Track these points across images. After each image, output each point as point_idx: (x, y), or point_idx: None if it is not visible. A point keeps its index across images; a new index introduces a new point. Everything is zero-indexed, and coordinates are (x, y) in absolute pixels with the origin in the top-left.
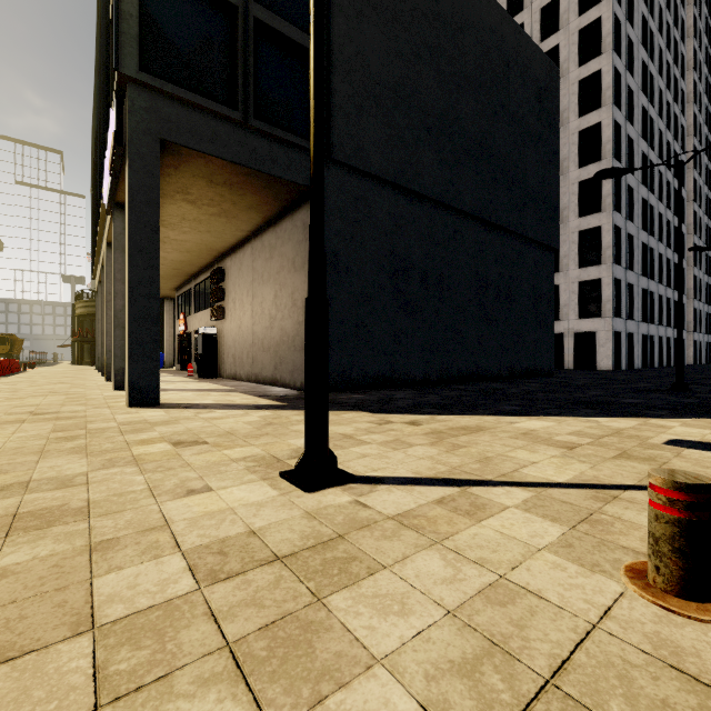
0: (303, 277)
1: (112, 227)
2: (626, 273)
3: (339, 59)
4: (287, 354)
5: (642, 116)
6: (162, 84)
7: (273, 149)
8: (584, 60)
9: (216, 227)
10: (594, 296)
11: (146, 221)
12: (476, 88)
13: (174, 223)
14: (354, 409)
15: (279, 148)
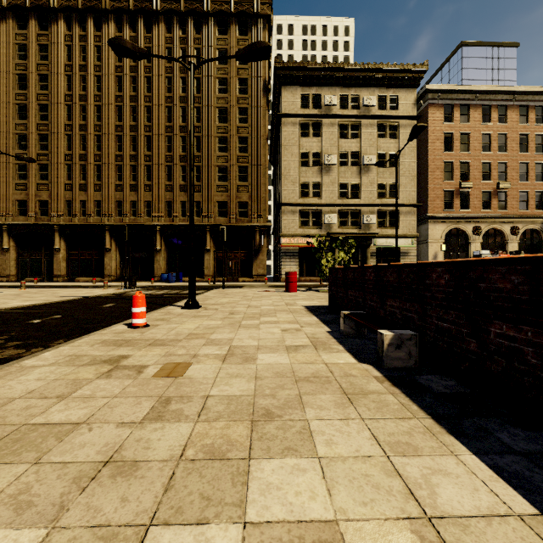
0: None
1: None
2: None
3: None
4: None
5: None
6: None
7: None
8: None
9: None
10: None
11: None
12: None
13: None
14: None
15: None
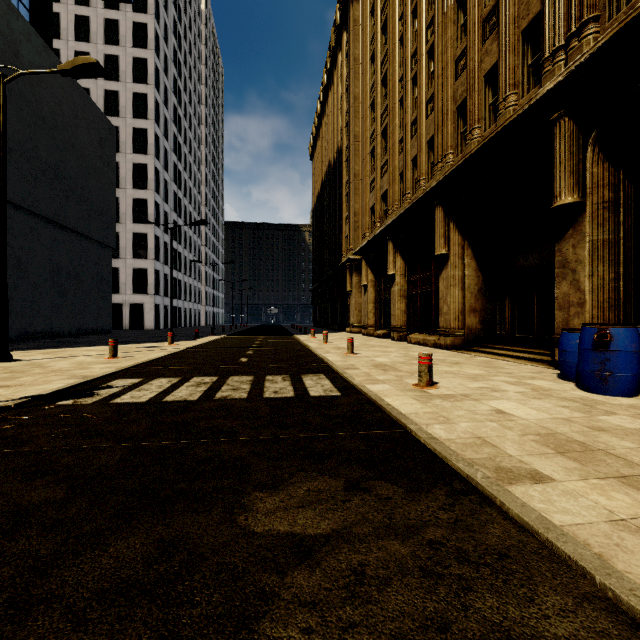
0: None
1: None
2: (163, 267)
3: None
4: None
5: (175, 167)
6: None
7: None
8: (137, 115)
9: None
10: (144, 279)
11: None
12: (51, 128)
13: None
14: None
15: None
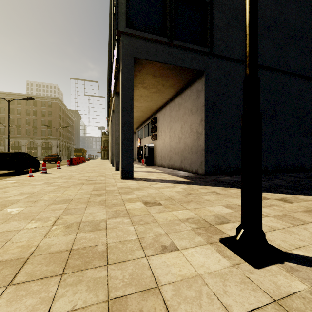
0: (197, 116)
1: (114, 102)
2: None
3: (216, 1)
4: (187, 155)
5: None
6: (135, 32)
7: (183, 54)
8: None
9: (154, 98)
10: None
11: (128, 95)
12: None
13: (137, 99)
14: (233, 186)
15: (186, 53)
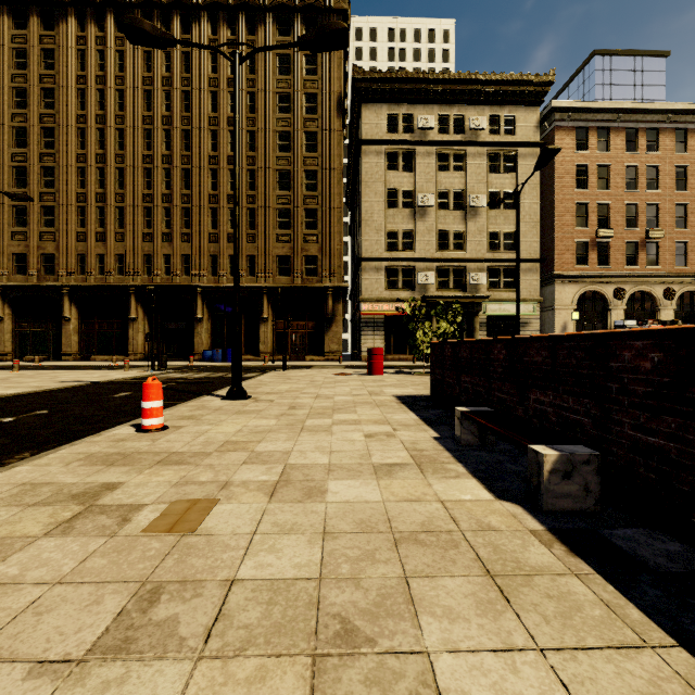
0: None
1: None
2: None
3: None
4: None
5: None
6: None
7: None
8: None
9: None
10: None
11: None
12: None
13: None
14: None
15: None
